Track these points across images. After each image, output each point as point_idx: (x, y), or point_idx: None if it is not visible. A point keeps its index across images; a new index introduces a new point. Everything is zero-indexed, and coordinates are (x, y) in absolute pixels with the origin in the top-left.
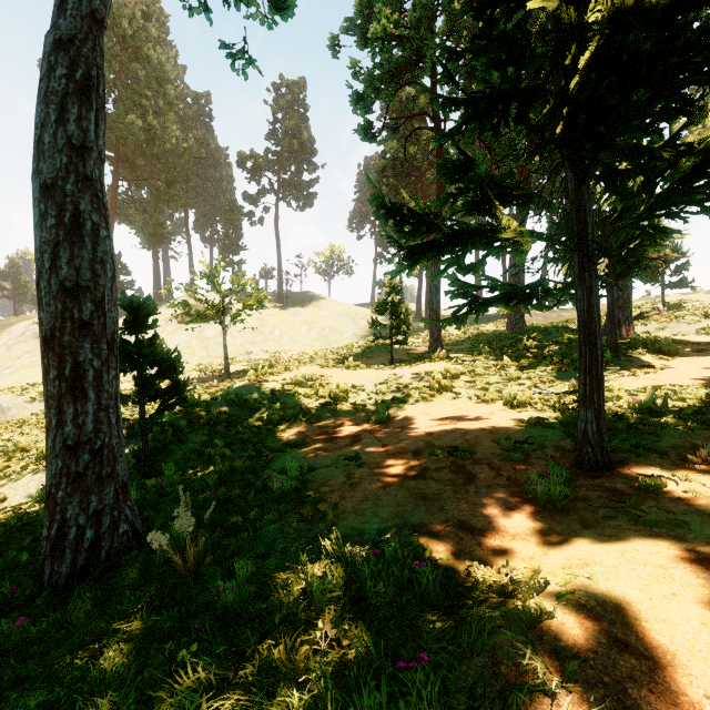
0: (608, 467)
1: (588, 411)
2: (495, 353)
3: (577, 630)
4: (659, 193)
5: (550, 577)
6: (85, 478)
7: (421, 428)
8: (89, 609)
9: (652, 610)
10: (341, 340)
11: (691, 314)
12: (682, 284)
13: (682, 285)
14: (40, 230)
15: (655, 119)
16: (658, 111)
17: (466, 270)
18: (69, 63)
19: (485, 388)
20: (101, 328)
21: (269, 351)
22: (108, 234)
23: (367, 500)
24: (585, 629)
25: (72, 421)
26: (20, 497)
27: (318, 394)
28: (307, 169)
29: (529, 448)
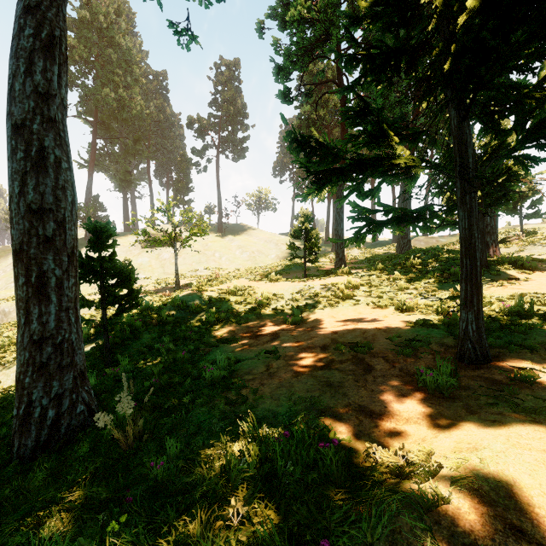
0: (486, 360)
1: (469, 313)
2: (387, 269)
3: (473, 515)
4: (529, 129)
5: (443, 460)
6: (48, 367)
7: (328, 328)
8: (43, 478)
9: (544, 496)
10: (266, 260)
11: (545, 238)
12: (537, 215)
13: (537, 216)
14: (11, 162)
15: (530, 59)
16: (533, 52)
17: (365, 195)
18: (35, 25)
19: (380, 296)
20: (62, 243)
21: (211, 269)
22: (69, 166)
23: (282, 387)
24: (480, 515)
25: (37, 319)
26: (11, 381)
27: (247, 301)
28: (241, 129)
29: (418, 344)
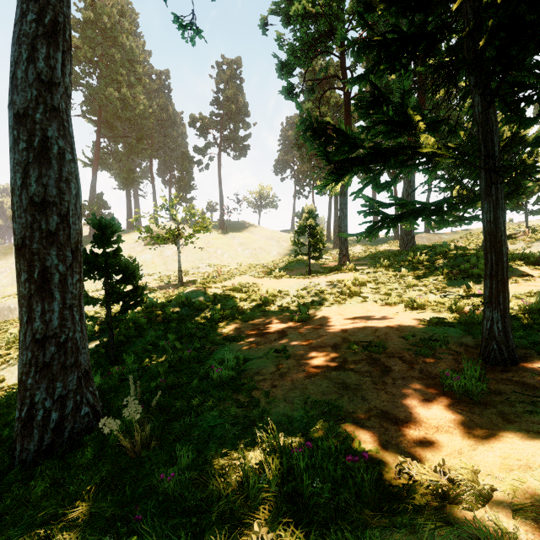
0: (513, 362)
1: (494, 311)
2: (393, 266)
3: None
4: None
5: (492, 480)
6: (51, 367)
7: (336, 326)
8: (45, 488)
9: None
10: (268, 257)
11: None
12: None
13: None
14: (13, 153)
15: None
16: None
17: (381, 188)
18: (38, 10)
19: (388, 294)
20: (66, 238)
21: (213, 266)
22: (73, 158)
23: (295, 389)
24: None
25: (40, 317)
26: (15, 379)
27: (251, 298)
28: (242, 127)
29: (435, 344)
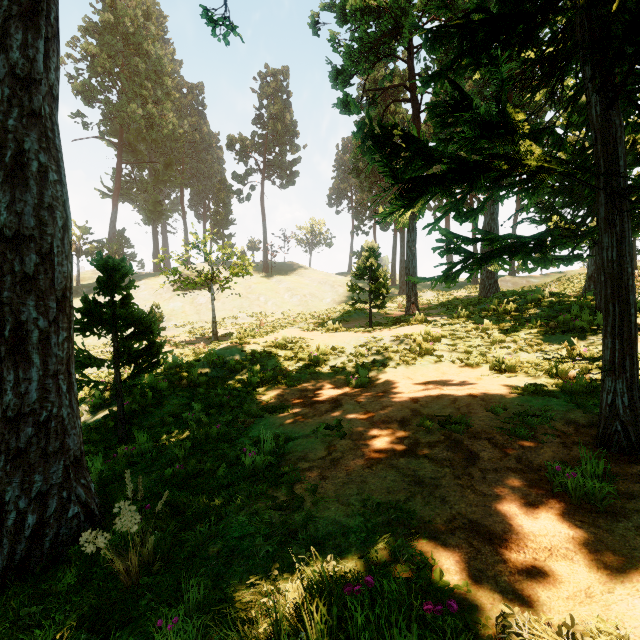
0: None
1: (617, 381)
2: (473, 316)
3: None
4: None
5: None
6: (28, 455)
7: (404, 394)
8: (4, 631)
9: None
10: (320, 305)
11: None
12: None
13: None
14: None
15: None
16: None
17: (464, 217)
18: None
19: (468, 352)
20: (48, 284)
21: (254, 315)
22: (59, 178)
23: (351, 483)
24: None
25: (13, 389)
26: None
27: (298, 356)
28: (290, 149)
29: (534, 421)
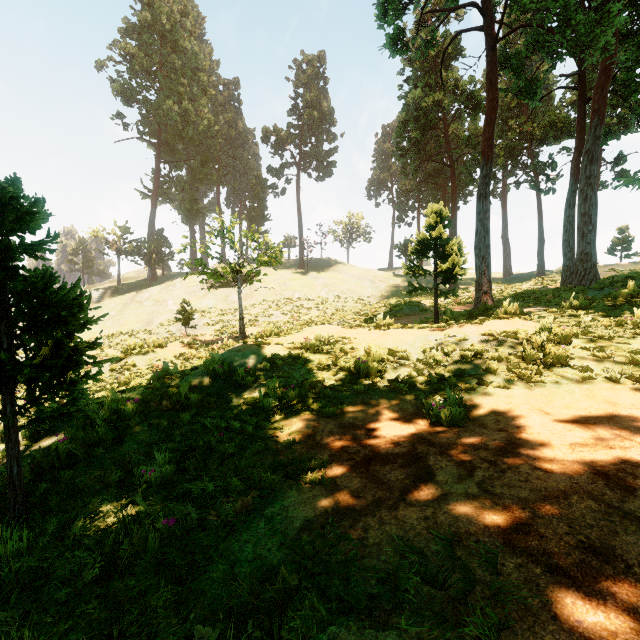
0: None
1: None
2: (597, 306)
3: None
4: None
5: None
6: None
7: (565, 454)
8: None
9: None
10: (360, 302)
11: None
12: None
13: None
14: None
15: None
16: None
17: None
18: None
19: (638, 362)
20: None
21: (289, 313)
22: None
23: None
24: None
25: None
26: None
27: (339, 364)
28: (327, 138)
29: None
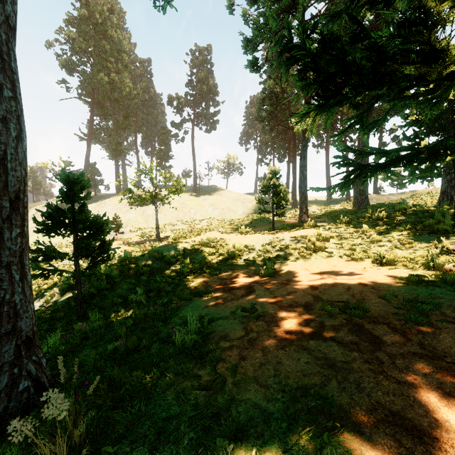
0: None
1: None
2: (353, 222)
3: None
4: None
5: None
6: None
7: (304, 282)
8: None
9: None
10: (234, 216)
11: None
12: None
13: None
14: None
15: None
16: None
17: (367, 128)
18: None
19: (352, 249)
20: (2, 186)
21: (187, 223)
22: (14, 96)
23: (268, 364)
24: None
25: None
26: None
27: (219, 252)
28: (212, 104)
29: (426, 308)
